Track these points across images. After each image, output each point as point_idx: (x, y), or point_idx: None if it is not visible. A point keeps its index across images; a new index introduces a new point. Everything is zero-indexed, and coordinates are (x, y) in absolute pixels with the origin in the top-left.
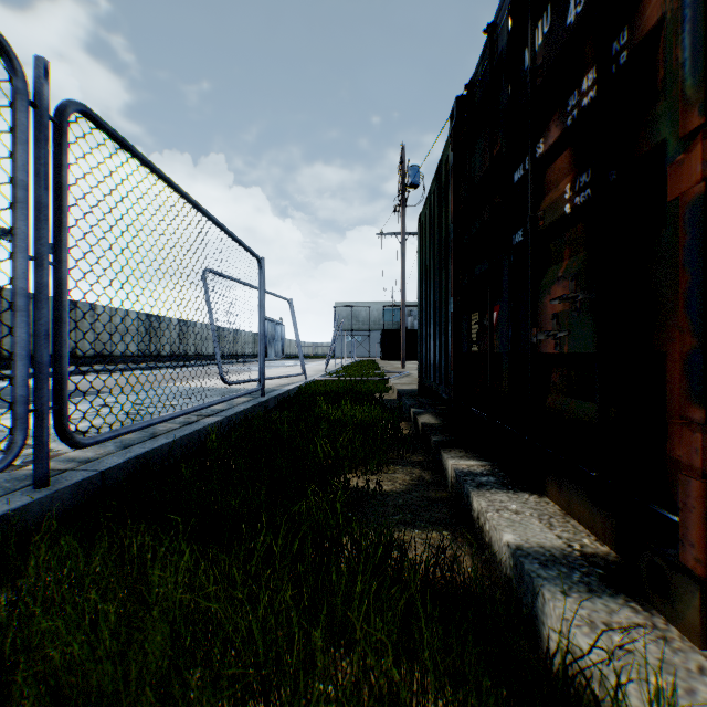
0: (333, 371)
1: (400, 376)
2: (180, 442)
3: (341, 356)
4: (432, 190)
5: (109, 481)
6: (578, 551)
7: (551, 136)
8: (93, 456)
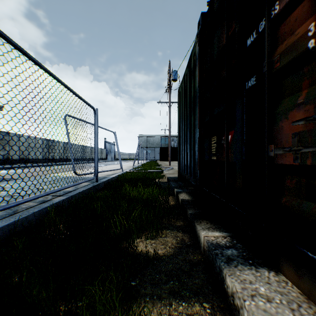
0: (136, 167)
1: (168, 169)
2: (31, 217)
3: (141, 159)
4: (185, 73)
5: None
6: None
7: None
8: None
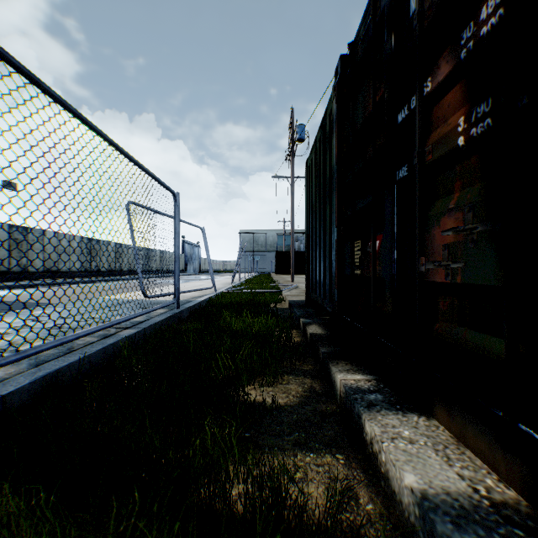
0: (237, 284)
1: (290, 288)
2: (94, 356)
3: (245, 272)
4: (317, 139)
5: (12, 404)
6: (486, 499)
7: (441, 73)
8: (1, 377)
